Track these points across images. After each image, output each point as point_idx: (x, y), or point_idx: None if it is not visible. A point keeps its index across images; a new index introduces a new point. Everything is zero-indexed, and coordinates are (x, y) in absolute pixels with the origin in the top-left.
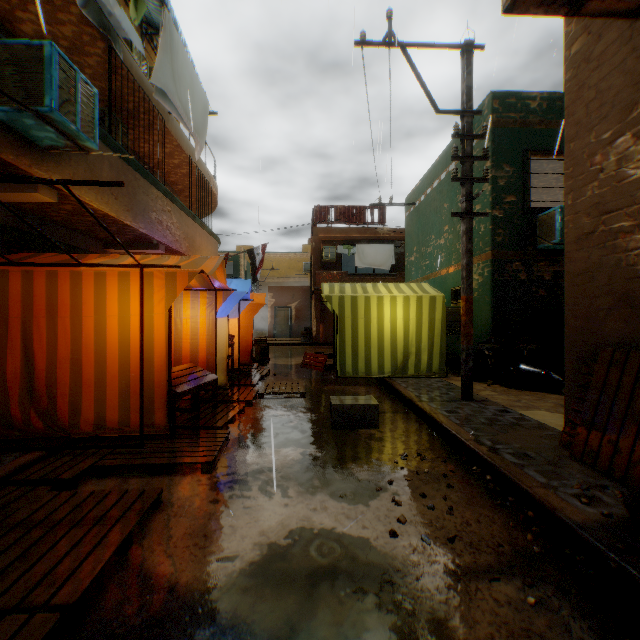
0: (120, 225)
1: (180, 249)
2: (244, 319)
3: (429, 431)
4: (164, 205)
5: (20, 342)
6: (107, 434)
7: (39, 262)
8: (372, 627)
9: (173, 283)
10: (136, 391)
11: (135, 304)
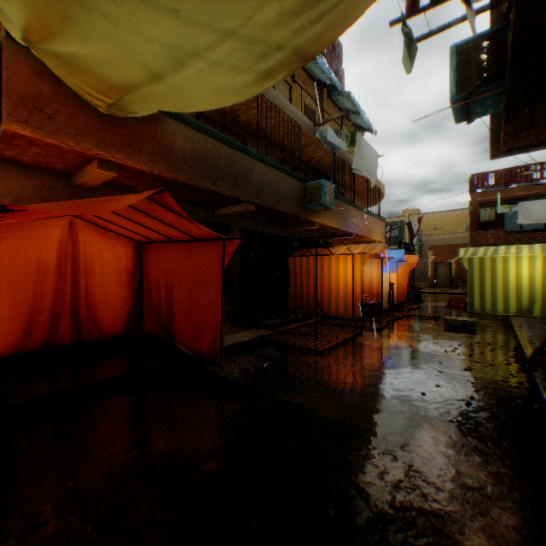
0: (336, 229)
1: (362, 234)
2: (401, 273)
3: (509, 340)
4: (354, 213)
5: (312, 281)
6: (339, 317)
7: (314, 252)
8: (422, 358)
9: (363, 259)
10: (349, 301)
11: (349, 268)
